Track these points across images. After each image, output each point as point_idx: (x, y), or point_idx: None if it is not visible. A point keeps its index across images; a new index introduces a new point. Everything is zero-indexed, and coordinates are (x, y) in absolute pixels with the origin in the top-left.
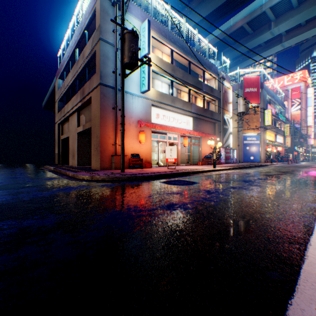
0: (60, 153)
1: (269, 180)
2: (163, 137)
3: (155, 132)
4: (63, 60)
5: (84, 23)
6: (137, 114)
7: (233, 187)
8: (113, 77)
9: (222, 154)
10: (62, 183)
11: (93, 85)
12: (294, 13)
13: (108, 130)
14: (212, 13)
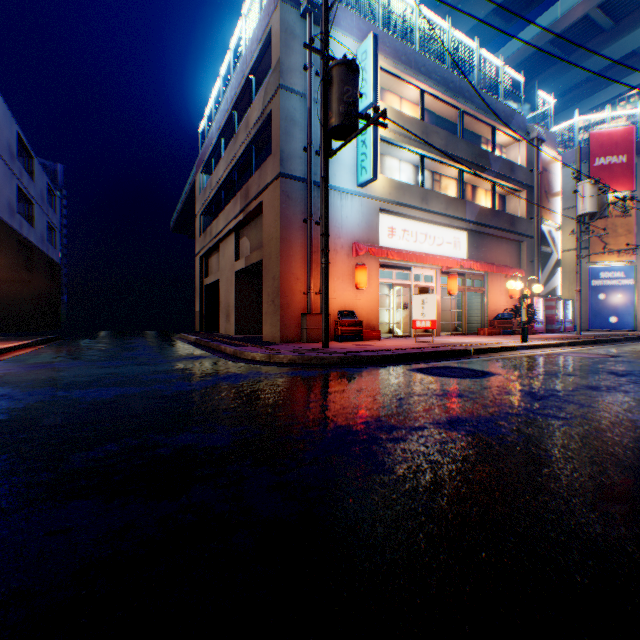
0: (204, 310)
1: None
2: (401, 275)
3: (386, 265)
4: (209, 138)
5: (248, 62)
6: (349, 230)
7: (590, 386)
8: (303, 160)
9: (538, 312)
10: (218, 367)
11: (266, 179)
12: None
13: (294, 265)
14: None
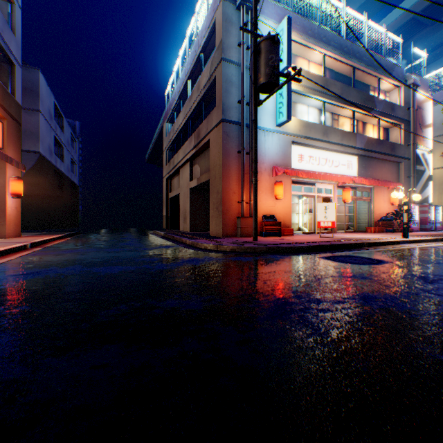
0: (168, 215)
1: None
2: (307, 189)
3: (296, 182)
4: (172, 99)
5: (199, 44)
6: (270, 157)
7: None
8: (238, 109)
9: (414, 215)
10: (183, 253)
11: (212, 124)
12: None
13: (232, 183)
14: None
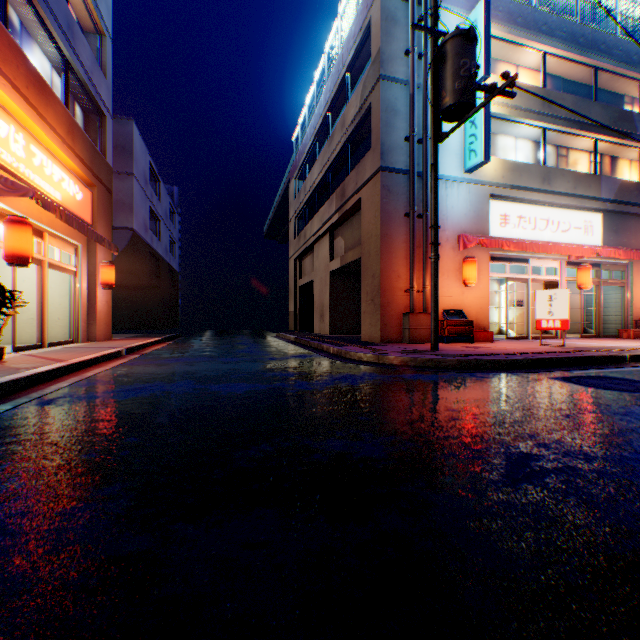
0: (297, 311)
1: None
2: (512, 269)
3: (497, 258)
4: (302, 145)
5: (343, 61)
6: (454, 221)
7: None
8: (404, 150)
9: None
10: (328, 367)
11: (364, 175)
12: None
13: (395, 262)
14: None
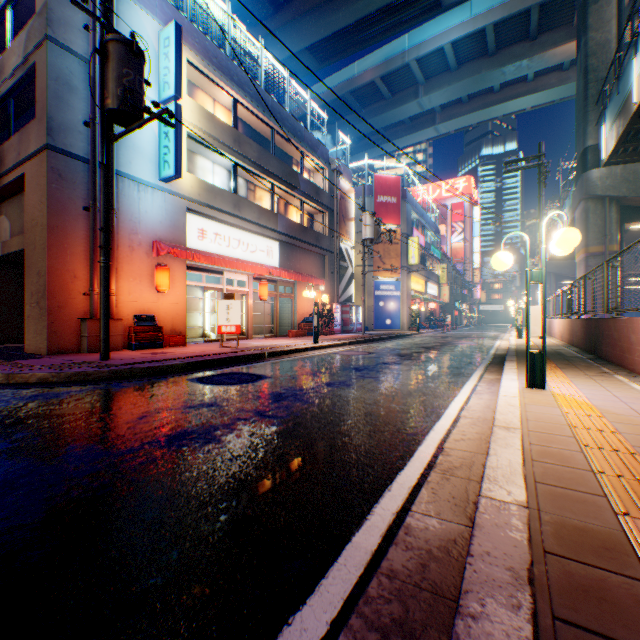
0: None
1: (398, 366)
2: (217, 278)
3: (196, 267)
4: None
5: None
6: (150, 226)
7: (330, 383)
8: (86, 136)
9: (338, 316)
10: None
11: (30, 147)
12: (451, 79)
13: (71, 259)
14: (321, 42)
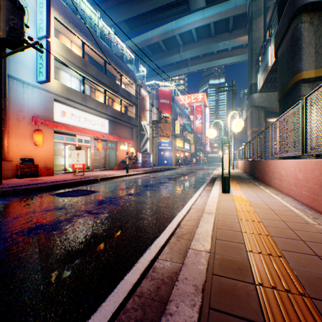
0: None
1: (167, 184)
2: (73, 138)
3: (60, 132)
4: None
5: None
6: (31, 108)
7: (131, 194)
8: None
9: (140, 159)
10: None
11: None
12: (195, 46)
13: None
14: (131, 19)
